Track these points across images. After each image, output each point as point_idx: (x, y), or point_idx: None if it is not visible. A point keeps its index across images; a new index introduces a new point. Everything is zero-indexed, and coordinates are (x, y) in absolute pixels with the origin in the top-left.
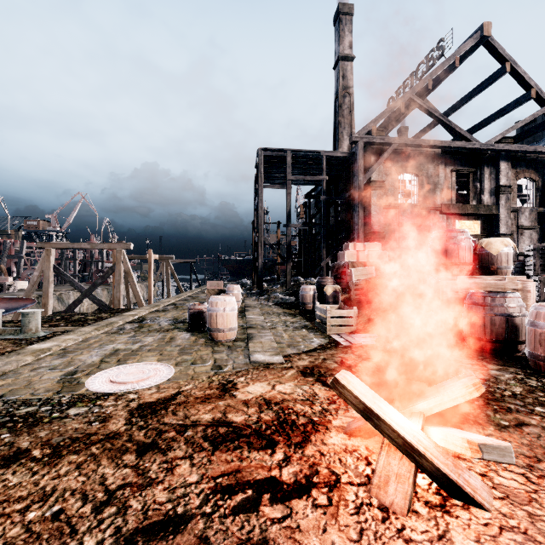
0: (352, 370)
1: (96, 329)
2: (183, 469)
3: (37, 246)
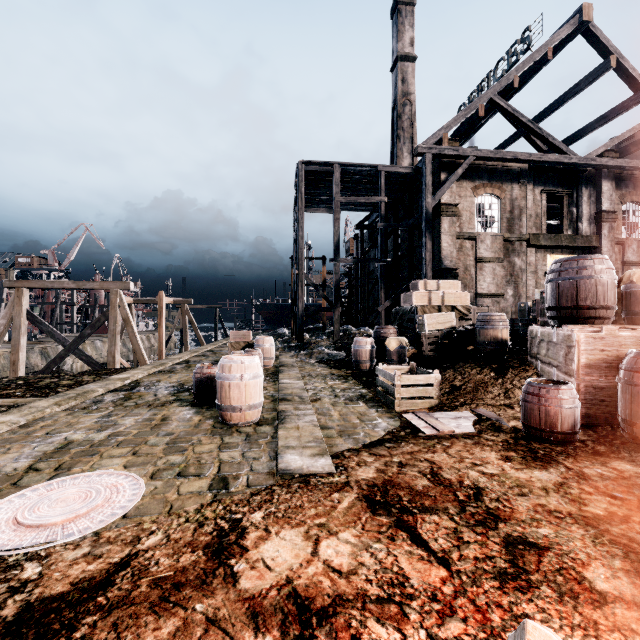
0: (456, 494)
1: (57, 403)
2: None
3: (5, 285)
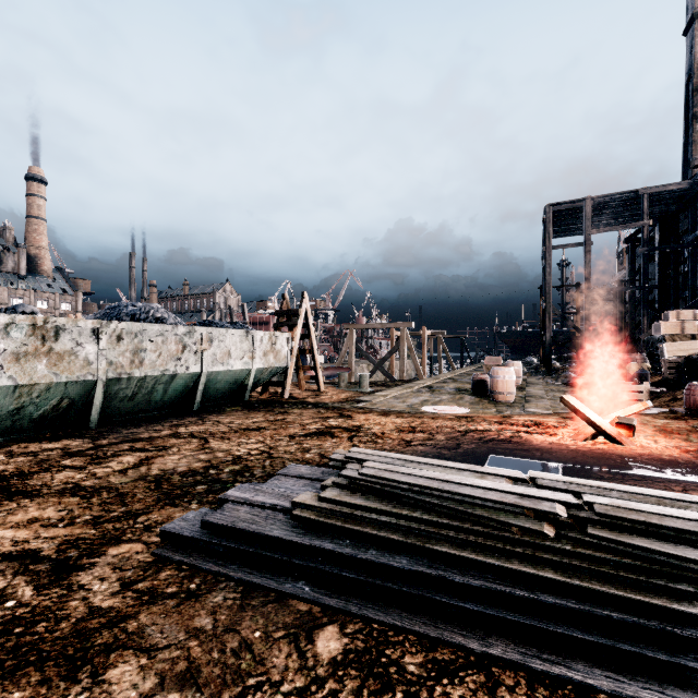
0: None
1: (404, 389)
2: (487, 426)
3: (344, 328)
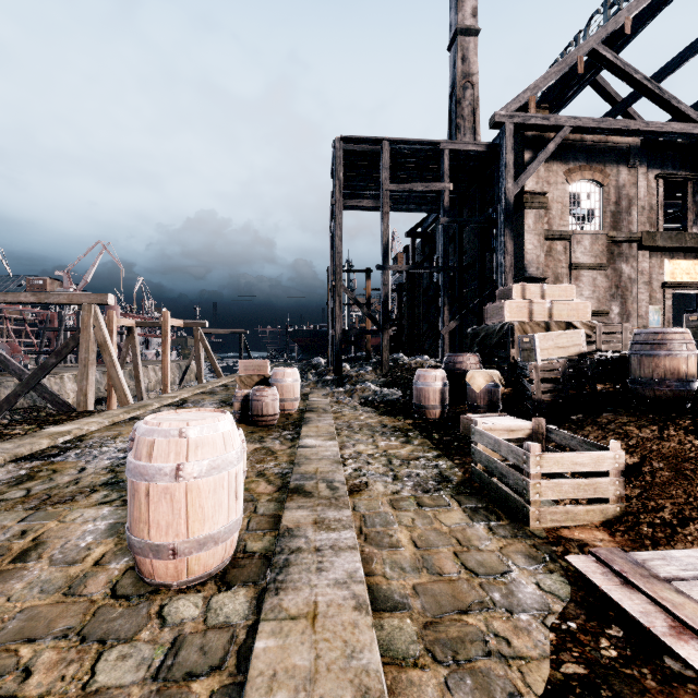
0: None
1: None
2: None
3: None
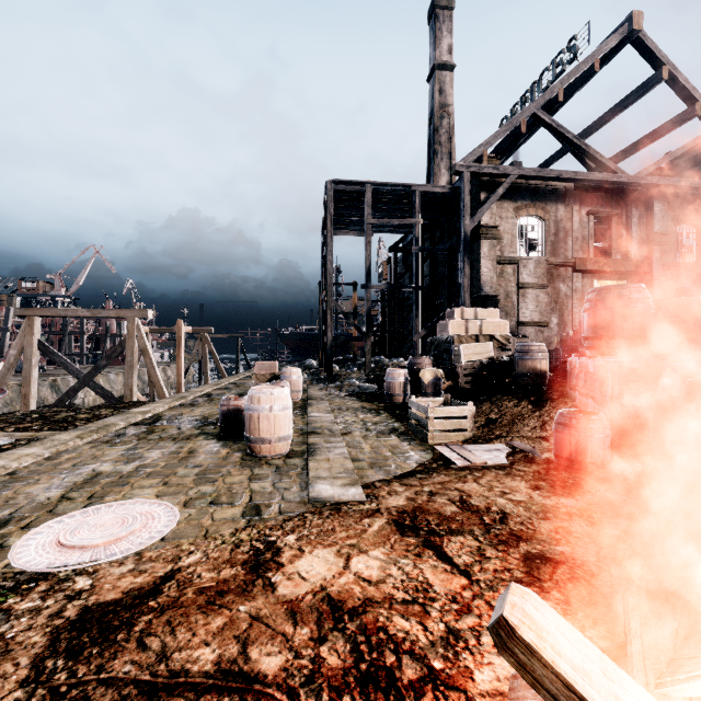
0: (483, 519)
1: (79, 436)
2: None
3: (15, 313)
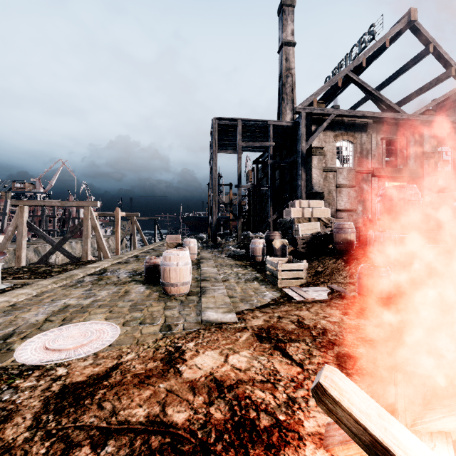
0: (311, 332)
1: (54, 282)
2: None
3: (12, 204)
